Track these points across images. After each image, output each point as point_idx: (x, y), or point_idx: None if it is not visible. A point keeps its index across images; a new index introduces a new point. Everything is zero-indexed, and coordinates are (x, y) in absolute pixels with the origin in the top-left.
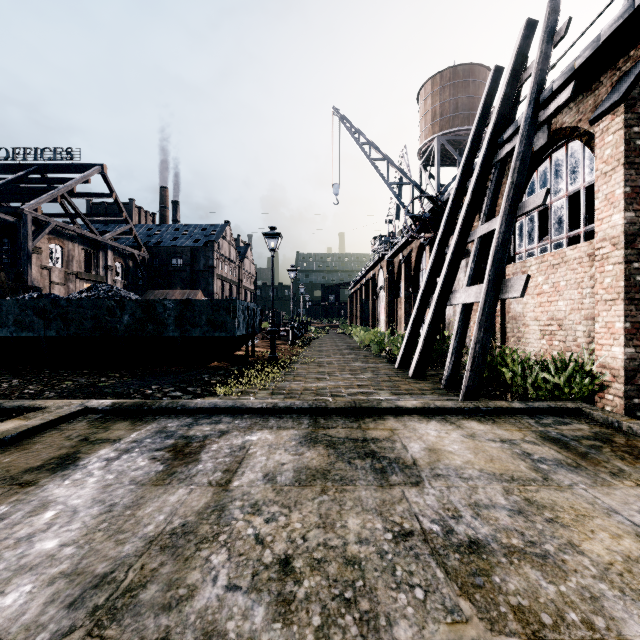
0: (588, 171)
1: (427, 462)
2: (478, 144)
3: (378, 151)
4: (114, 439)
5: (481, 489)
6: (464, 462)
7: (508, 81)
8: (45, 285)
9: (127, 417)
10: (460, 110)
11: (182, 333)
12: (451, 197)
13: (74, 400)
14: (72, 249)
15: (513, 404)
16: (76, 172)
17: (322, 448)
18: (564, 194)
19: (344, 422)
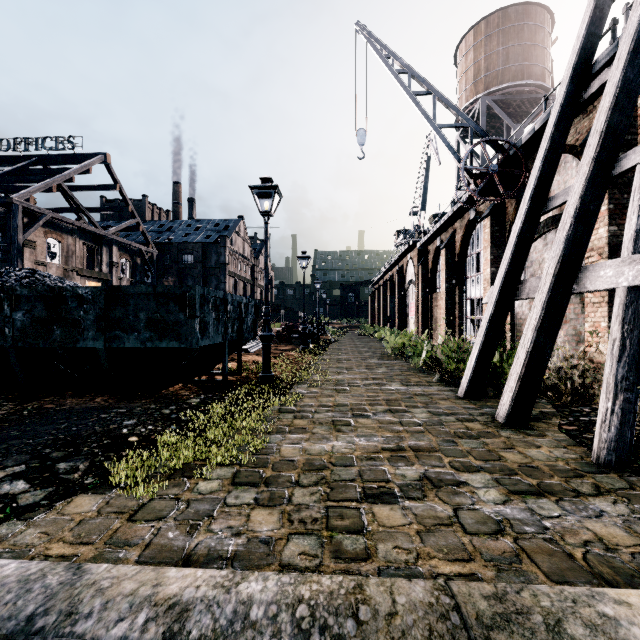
0: None
1: None
2: (600, 30)
3: (421, 81)
4: None
5: None
6: None
7: None
8: None
9: None
10: (511, 61)
11: (108, 342)
12: (552, 120)
13: None
14: (72, 244)
15: None
16: (78, 162)
17: None
18: None
19: None
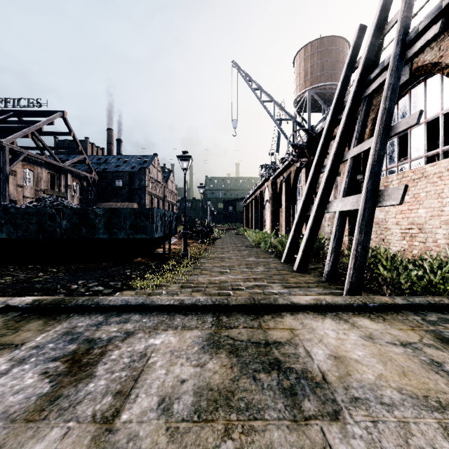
0: (446, 100)
1: (337, 377)
2: (347, 86)
3: (267, 95)
4: (17, 344)
5: (414, 425)
6: (377, 377)
7: (374, 32)
8: (20, 199)
9: (43, 315)
10: (325, 70)
11: (110, 235)
12: (325, 128)
13: (1, 297)
14: (40, 172)
15: (396, 300)
16: (44, 116)
17: (225, 356)
18: (423, 121)
19: (245, 320)
